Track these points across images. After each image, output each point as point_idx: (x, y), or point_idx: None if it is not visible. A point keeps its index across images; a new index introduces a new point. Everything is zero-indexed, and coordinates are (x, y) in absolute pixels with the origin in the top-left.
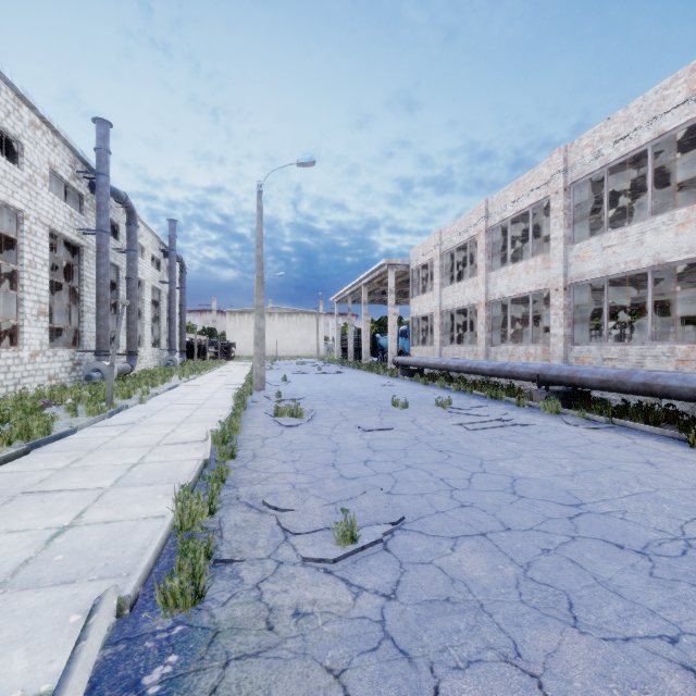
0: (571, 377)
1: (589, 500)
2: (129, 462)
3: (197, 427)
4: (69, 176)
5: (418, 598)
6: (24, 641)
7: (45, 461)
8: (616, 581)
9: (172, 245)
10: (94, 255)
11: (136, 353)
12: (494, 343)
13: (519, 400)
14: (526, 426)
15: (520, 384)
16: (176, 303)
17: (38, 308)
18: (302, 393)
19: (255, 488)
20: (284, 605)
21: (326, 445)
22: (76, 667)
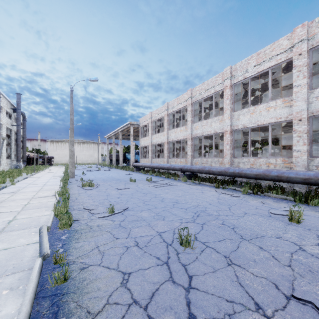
0: (190, 169)
1: (180, 201)
2: (23, 204)
3: (47, 192)
4: None
5: (129, 220)
6: (20, 238)
7: None
8: (176, 213)
9: (18, 106)
10: None
11: None
12: (170, 157)
13: (175, 178)
14: (174, 185)
15: (178, 172)
16: None
17: None
18: (92, 178)
19: (79, 206)
20: (94, 225)
21: (104, 194)
22: (44, 235)
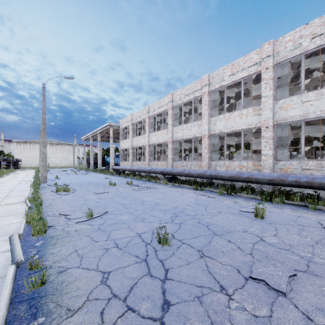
0: (171, 172)
1: (160, 203)
2: None
3: (15, 198)
4: None
5: (109, 224)
6: None
7: None
8: (156, 215)
9: None
10: None
11: None
12: (151, 160)
13: (156, 181)
14: (155, 188)
15: (159, 175)
16: None
17: None
18: (68, 183)
19: (54, 212)
20: (72, 230)
21: (81, 199)
22: (15, 243)
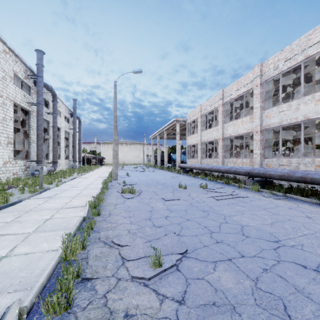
0: (265, 174)
1: (283, 238)
2: (45, 218)
3: (82, 199)
4: (23, 77)
5: (197, 303)
6: None
7: (1, 218)
8: (307, 289)
9: (74, 111)
10: (36, 115)
11: (57, 162)
12: (226, 157)
13: (239, 185)
14: (244, 198)
15: (239, 177)
16: (77, 139)
17: (7, 140)
18: (136, 181)
19: (108, 233)
20: (119, 309)
21: (146, 208)
22: None
